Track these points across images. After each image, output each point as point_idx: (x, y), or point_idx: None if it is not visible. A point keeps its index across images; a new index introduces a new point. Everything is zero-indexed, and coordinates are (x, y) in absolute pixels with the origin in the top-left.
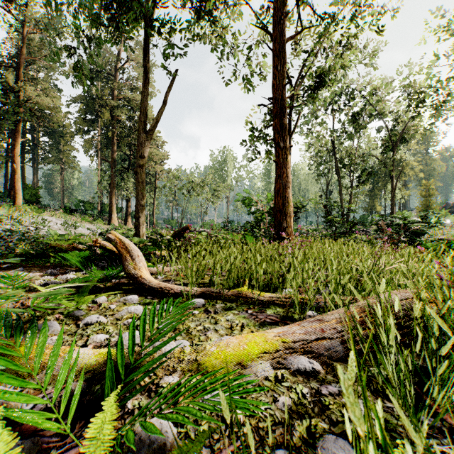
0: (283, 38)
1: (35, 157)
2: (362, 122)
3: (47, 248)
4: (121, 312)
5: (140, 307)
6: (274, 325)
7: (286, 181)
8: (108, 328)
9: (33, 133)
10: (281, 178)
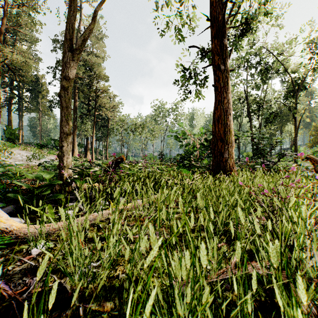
0: None
1: (21, 107)
2: (270, 74)
3: None
4: None
5: None
6: None
7: (227, 107)
8: None
9: (19, 89)
10: (222, 104)
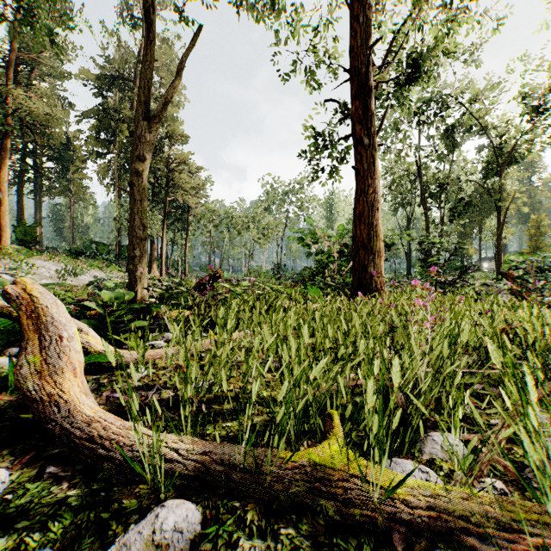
0: None
1: (38, 187)
2: (458, 136)
3: None
4: None
5: None
6: None
7: (373, 199)
8: None
9: (35, 157)
10: (366, 194)
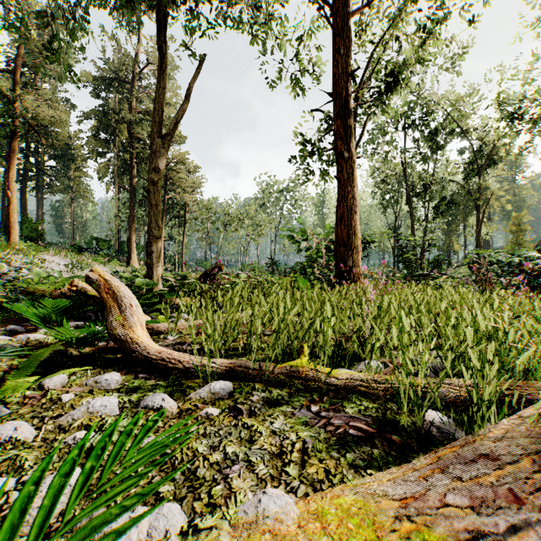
0: (348, 12)
1: (40, 185)
2: (440, 139)
3: (24, 295)
4: (74, 412)
5: (113, 400)
6: (366, 444)
7: (352, 204)
8: (26, 458)
9: (37, 155)
10: (346, 200)
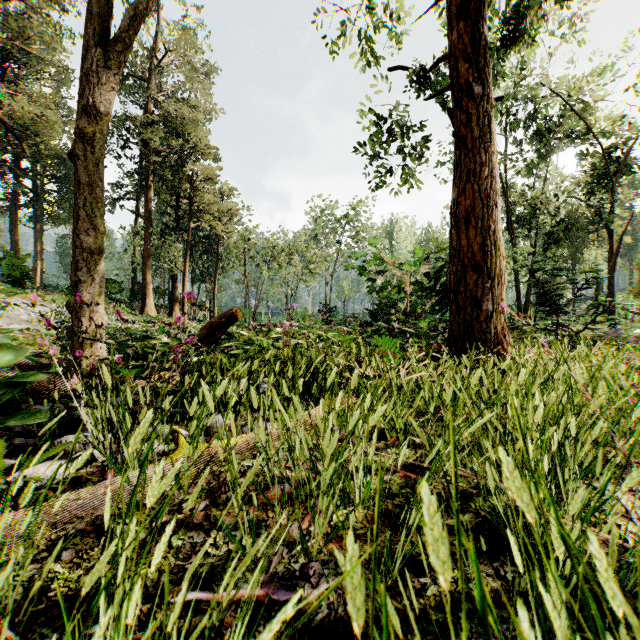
0: None
1: (39, 214)
2: (556, 141)
3: None
4: None
5: None
6: None
7: (489, 187)
8: None
9: (35, 177)
10: (478, 179)
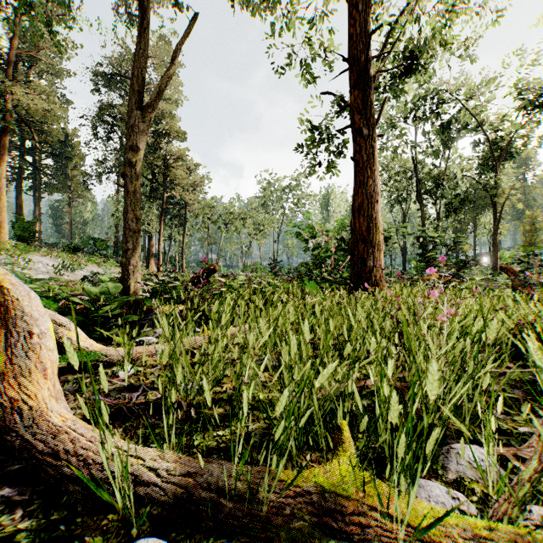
0: None
1: (37, 184)
2: (454, 132)
3: None
4: None
5: None
6: None
7: (372, 191)
8: None
9: (34, 154)
10: (365, 186)
